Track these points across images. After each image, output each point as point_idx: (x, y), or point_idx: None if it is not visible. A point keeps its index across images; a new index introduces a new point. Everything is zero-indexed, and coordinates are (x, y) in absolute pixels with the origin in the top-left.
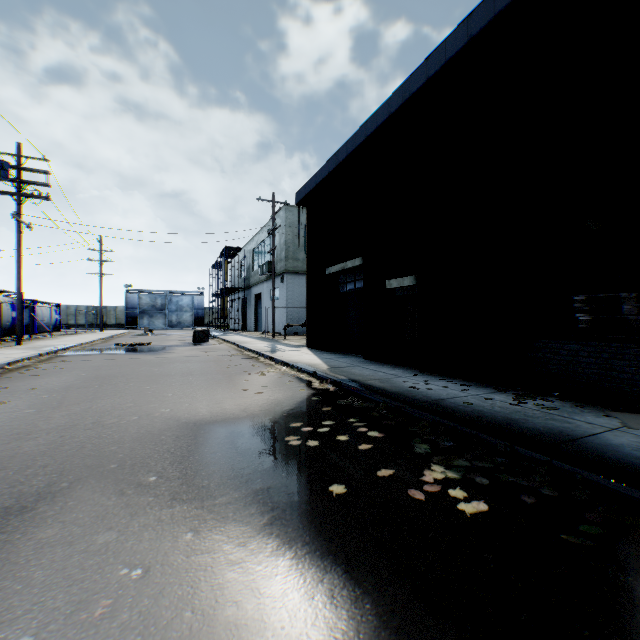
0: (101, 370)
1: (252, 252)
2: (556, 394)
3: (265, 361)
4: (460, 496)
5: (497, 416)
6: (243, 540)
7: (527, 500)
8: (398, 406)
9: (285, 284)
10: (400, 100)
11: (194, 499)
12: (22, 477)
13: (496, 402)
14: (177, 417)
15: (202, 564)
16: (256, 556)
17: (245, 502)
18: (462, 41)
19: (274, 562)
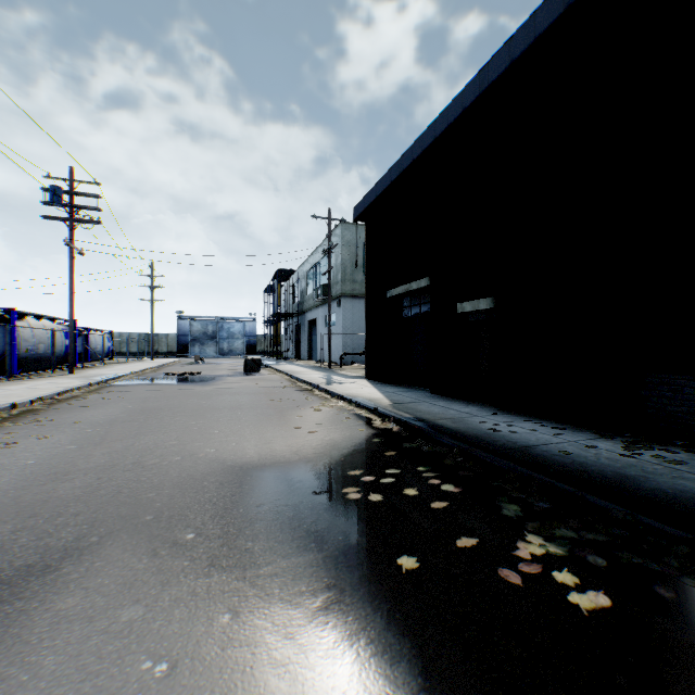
0: (148, 402)
1: (306, 275)
2: (679, 443)
3: (320, 394)
4: (569, 582)
5: (606, 471)
6: (291, 629)
7: (664, 594)
8: (476, 453)
9: (342, 309)
10: (476, 91)
11: (235, 566)
12: (51, 527)
13: (601, 452)
14: (222, 459)
15: (240, 662)
16: (307, 655)
17: (295, 574)
18: (556, 11)
19: (330, 666)
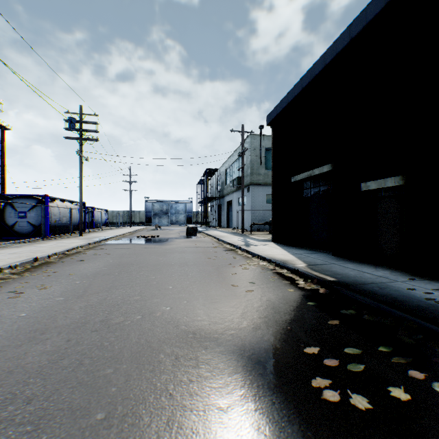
0: (123, 257)
1: (225, 171)
2: None
3: (242, 254)
4: None
5: None
6: None
7: None
8: None
9: (250, 193)
10: None
11: None
12: None
13: None
14: (176, 320)
15: None
16: None
17: None
18: None
19: None
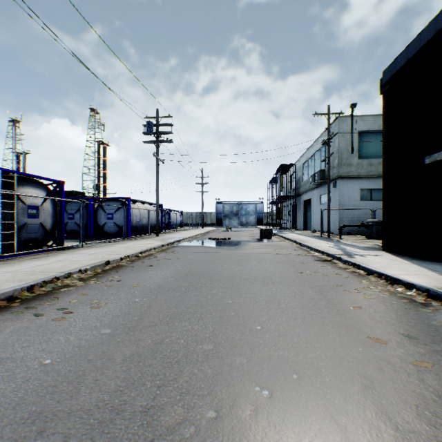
0: (193, 264)
1: (302, 166)
2: None
3: (346, 267)
4: None
5: None
6: None
7: None
8: None
9: (337, 188)
10: None
11: None
12: None
13: None
14: None
15: None
16: None
17: None
18: None
19: None
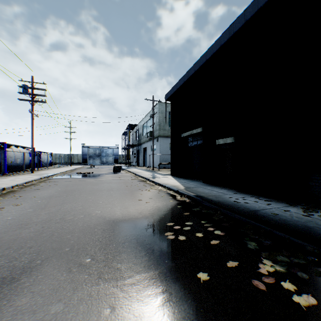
0: (68, 187)
1: (142, 126)
2: None
3: (149, 183)
4: (291, 288)
5: (297, 224)
6: (144, 319)
7: None
8: (230, 214)
9: (159, 142)
10: (227, 36)
11: (112, 278)
12: (17, 254)
13: (292, 213)
14: (104, 216)
15: None
16: None
17: (144, 283)
18: None
19: None
